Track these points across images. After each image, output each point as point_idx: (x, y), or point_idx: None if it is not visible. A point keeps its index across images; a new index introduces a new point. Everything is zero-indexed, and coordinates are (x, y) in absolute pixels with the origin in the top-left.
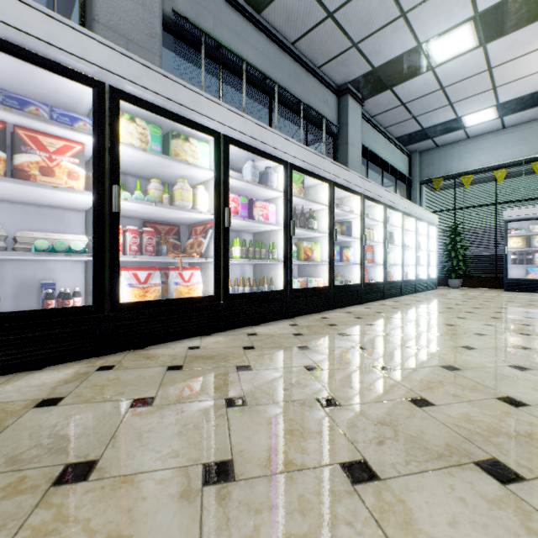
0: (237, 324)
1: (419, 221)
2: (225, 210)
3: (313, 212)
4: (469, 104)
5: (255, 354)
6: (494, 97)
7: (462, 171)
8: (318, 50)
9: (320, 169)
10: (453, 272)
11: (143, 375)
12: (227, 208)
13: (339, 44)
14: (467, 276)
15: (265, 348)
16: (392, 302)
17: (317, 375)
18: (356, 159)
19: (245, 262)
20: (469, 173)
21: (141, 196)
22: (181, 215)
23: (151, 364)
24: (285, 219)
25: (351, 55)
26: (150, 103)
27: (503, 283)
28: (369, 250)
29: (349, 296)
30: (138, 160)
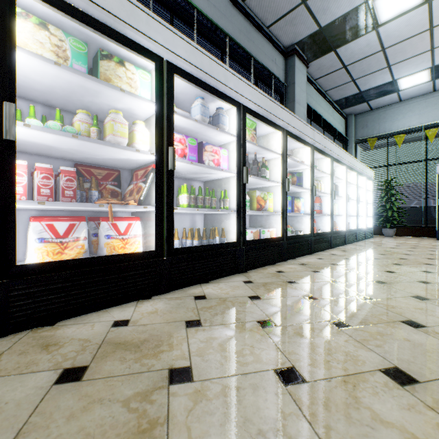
0: (183, 283)
1: (358, 175)
2: (169, 150)
3: (265, 161)
4: (406, 66)
5: (201, 338)
6: (430, 59)
7: (395, 130)
8: (267, 7)
9: (274, 115)
10: (387, 222)
11: (7, 397)
12: (171, 147)
13: (288, 0)
14: (399, 225)
15: (215, 324)
16: (341, 251)
17: (301, 399)
18: (301, 116)
19: (194, 212)
20: (401, 133)
21: (57, 125)
22: (116, 155)
23: (41, 363)
24: (238, 165)
25: (300, 14)
26: (65, 2)
27: (433, 232)
28: (317, 201)
29: (300, 246)
30: (55, 81)
